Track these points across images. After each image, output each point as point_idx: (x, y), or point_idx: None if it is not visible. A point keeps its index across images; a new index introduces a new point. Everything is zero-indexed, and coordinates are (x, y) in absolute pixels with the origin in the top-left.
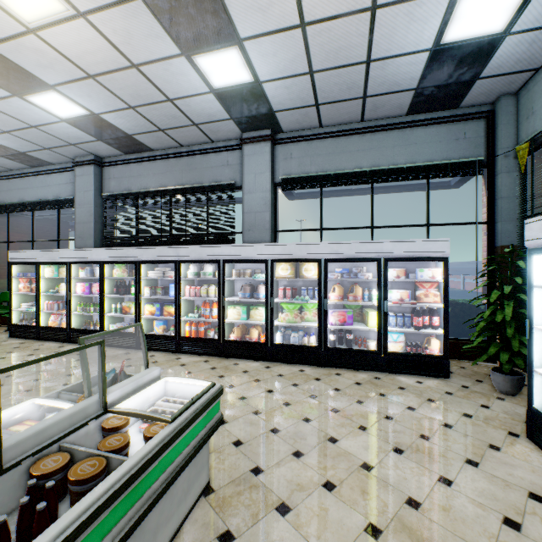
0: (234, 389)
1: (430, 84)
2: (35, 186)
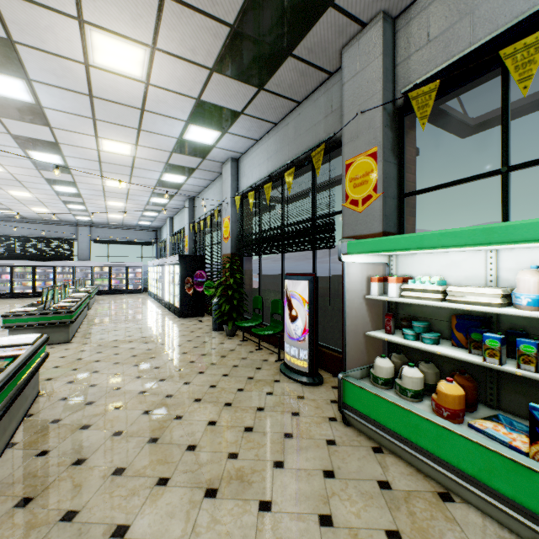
0: None
1: (139, 225)
2: None
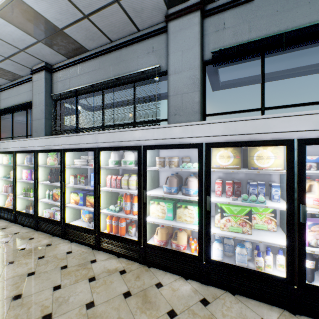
0: None
1: None
2: (13, 95)
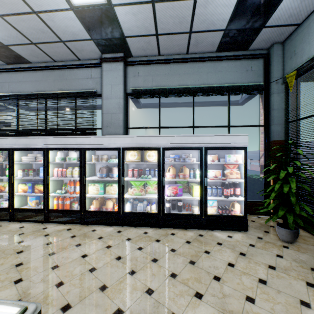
0: (86, 260)
1: (234, 27)
2: None
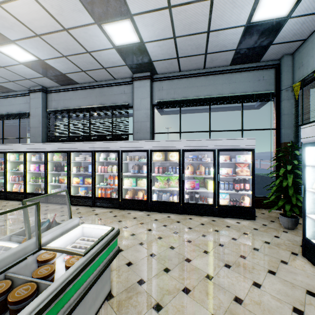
0: (127, 229)
1: (244, 47)
2: (5, 105)
